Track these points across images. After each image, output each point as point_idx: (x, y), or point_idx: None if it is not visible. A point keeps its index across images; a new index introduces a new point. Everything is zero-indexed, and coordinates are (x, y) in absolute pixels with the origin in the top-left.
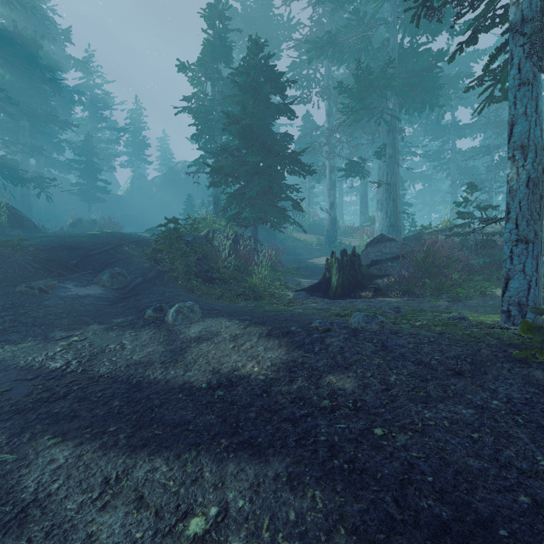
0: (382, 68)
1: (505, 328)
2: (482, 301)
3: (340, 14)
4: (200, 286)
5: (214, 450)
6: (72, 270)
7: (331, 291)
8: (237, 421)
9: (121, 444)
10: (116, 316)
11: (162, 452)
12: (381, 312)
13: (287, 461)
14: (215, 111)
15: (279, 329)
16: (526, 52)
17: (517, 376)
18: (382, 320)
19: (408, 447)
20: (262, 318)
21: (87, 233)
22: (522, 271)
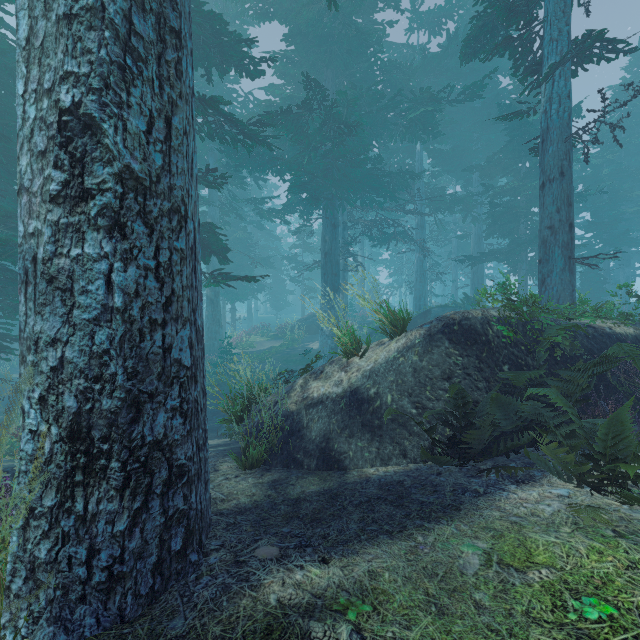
0: None
1: None
2: None
3: None
4: None
5: None
6: None
7: None
8: None
9: None
10: None
11: None
12: None
13: None
14: None
15: None
16: None
17: None
18: None
19: None
20: None
21: None
22: None
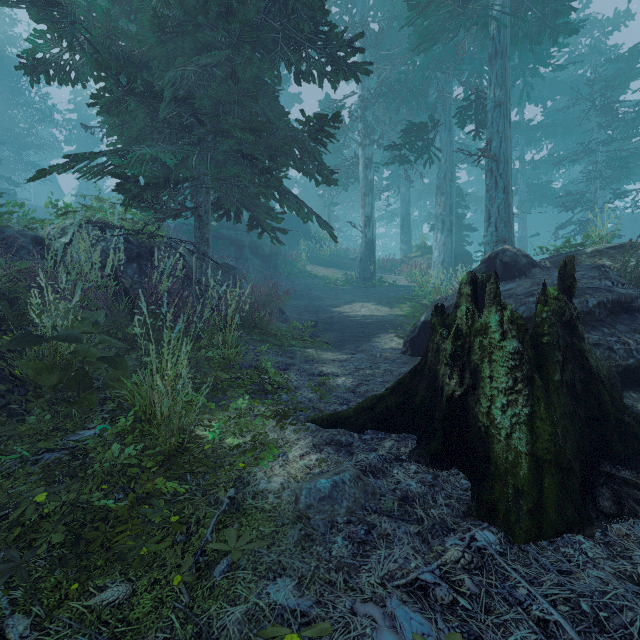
0: None
1: None
2: None
3: None
4: None
5: None
6: None
7: (507, 487)
8: None
9: None
10: None
11: None
12: None
13: None
14: None
15: None
16: None
17: None
18: None
19: None
20: None
21: None
22: None
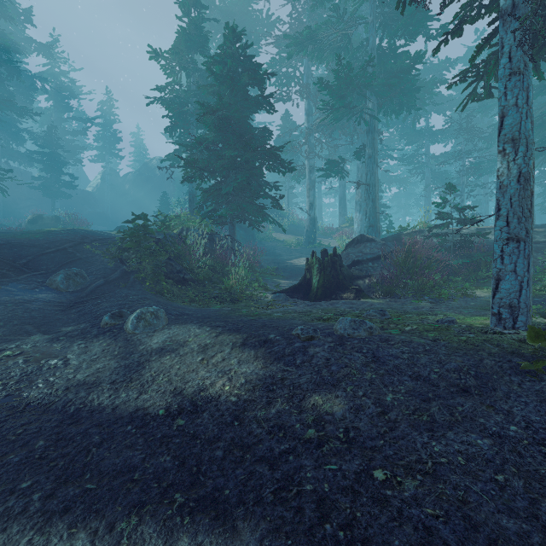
0: (363, 66)
1: (499, 332)
2: (463, 302)
3: (319, 13)
4: (170, 287)
5: (164, 512)
6: (20, 271)
7: (312, 292)
8: (199, 463)
9: (33, 509)
10: (66, 324)
11: (90, 520)
12: (365, 315)
13: (262, 527)
14: (190, 103)
15: (255, 337)
16: (517, 40)
17: (530, 392)
18: (370, 326)
19: (420, 499)
20: (237, 324)
21: (45, 229)
22: (513, 271)
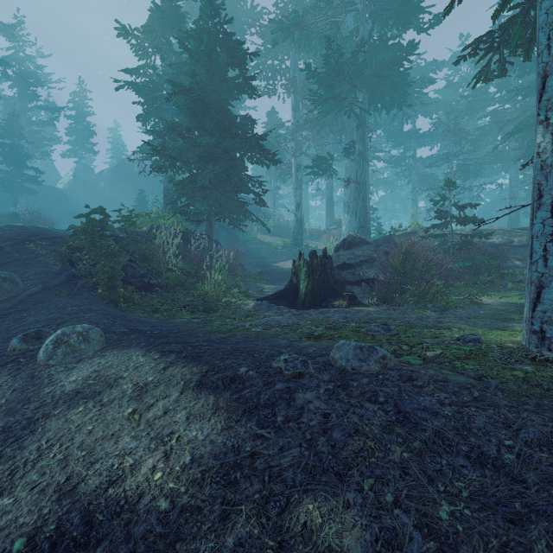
0: (354, 51)
1: None
2: (471, 311)
3: (307, 4)
4: (130, 295)
5: None
6: None
7: (299, 300)
8: None
9: None
10: None
11: None
12: (365, 330)
13: None
14: (165, 89)
15: (219, 372)
16: None
17: None
18: (383, 355)
19: None
20: (199, 347)
21: None
22: None
